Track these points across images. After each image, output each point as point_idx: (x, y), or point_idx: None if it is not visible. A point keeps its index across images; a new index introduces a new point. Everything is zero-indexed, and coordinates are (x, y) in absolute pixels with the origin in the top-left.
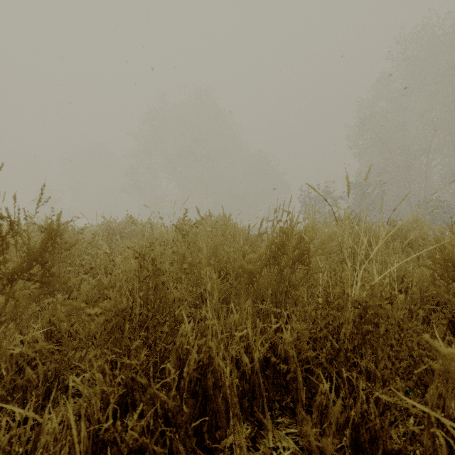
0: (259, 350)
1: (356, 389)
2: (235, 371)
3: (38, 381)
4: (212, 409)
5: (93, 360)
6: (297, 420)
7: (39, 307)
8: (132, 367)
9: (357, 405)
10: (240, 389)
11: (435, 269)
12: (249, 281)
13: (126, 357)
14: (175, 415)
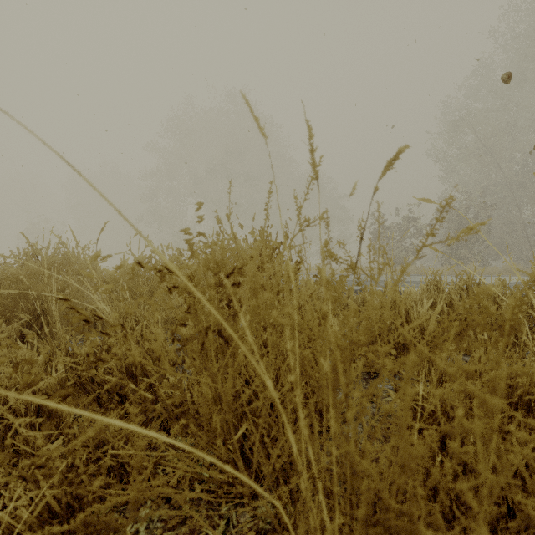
0: None
1: None
2: None
3: None
4: None
5: None
6: None
7: None
8: None
9: None
10: None
11: None
12: None
13: None
14: None
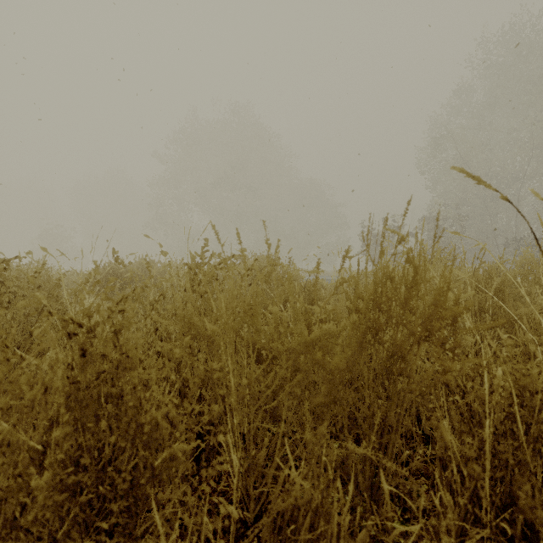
0: None
1: None
2: None
3: None
4: None
5: None
6: None
7: None
8: None
9: None
10: None
11: None
12: (329, 399)
13: None
14: None
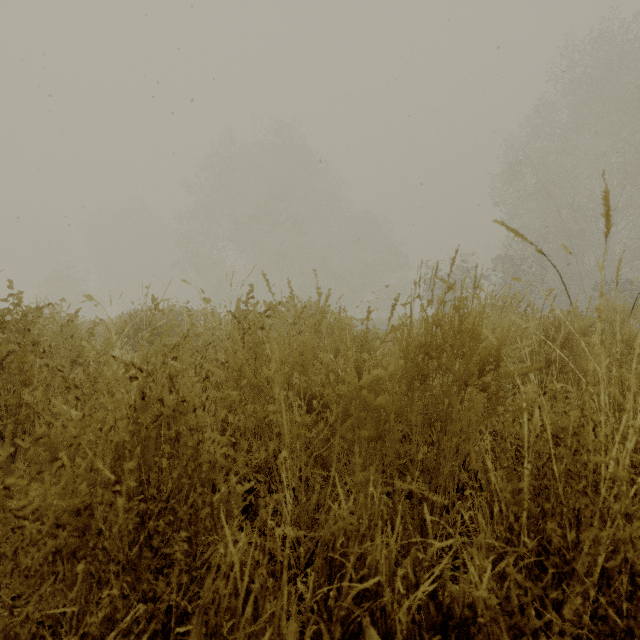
0: (401, 593)
1: None
2: None
3: None
4: None
5: None
6: None
7: None
8: None
9: None
10: None
11: None
12: (375, 434)
13: None
14: None
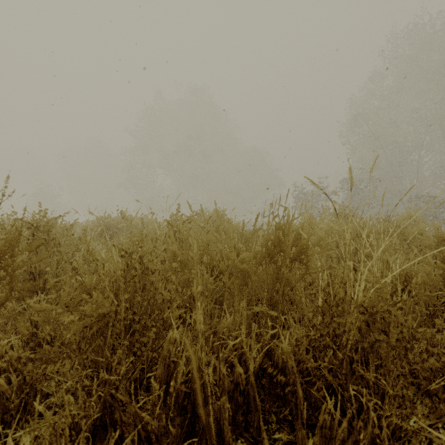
0: (255, 357)
1: (366, 410)
2: (228, 383)
3: (11, 392)
4: (202, 428)
5: (68, 373)
6: (296, 438)
7: (20, 308)
8: (112, 382)
9: (367, 429)
10: (234, 402)
11: (440, 268)
12: (243, 282)
13: (104, 371)
14: (160, 437)
